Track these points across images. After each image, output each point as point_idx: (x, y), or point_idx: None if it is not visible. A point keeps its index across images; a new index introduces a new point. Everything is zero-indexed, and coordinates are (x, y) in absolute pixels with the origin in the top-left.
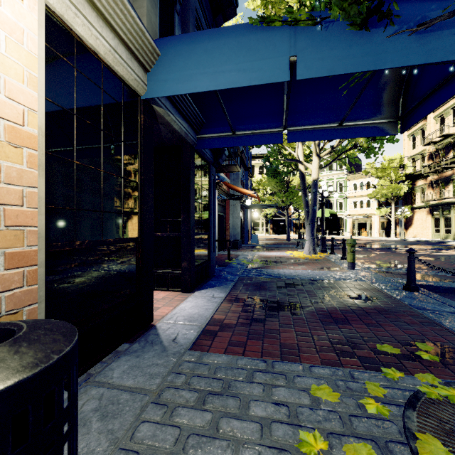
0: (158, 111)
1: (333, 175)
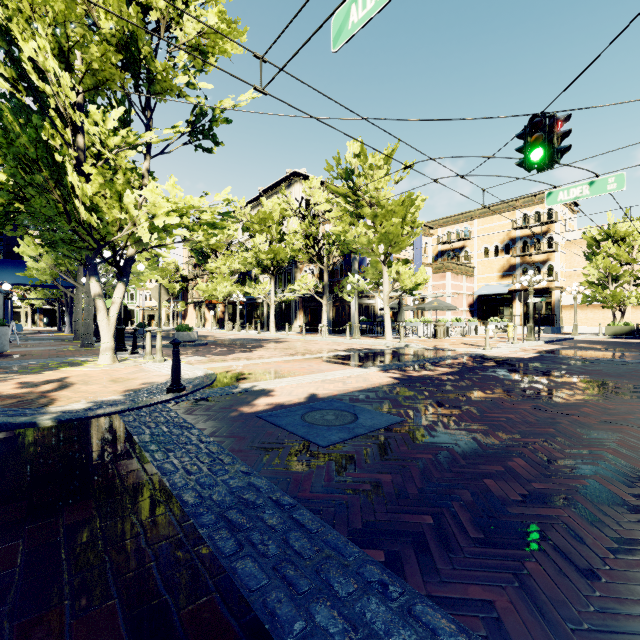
0: None
1: None
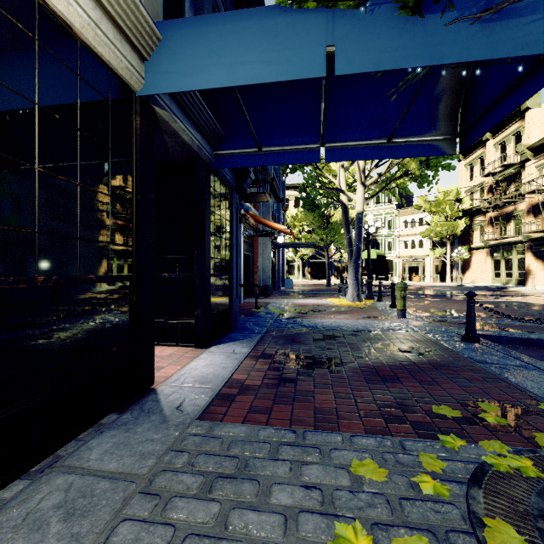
0: (161, 115)
1: (381, 210)
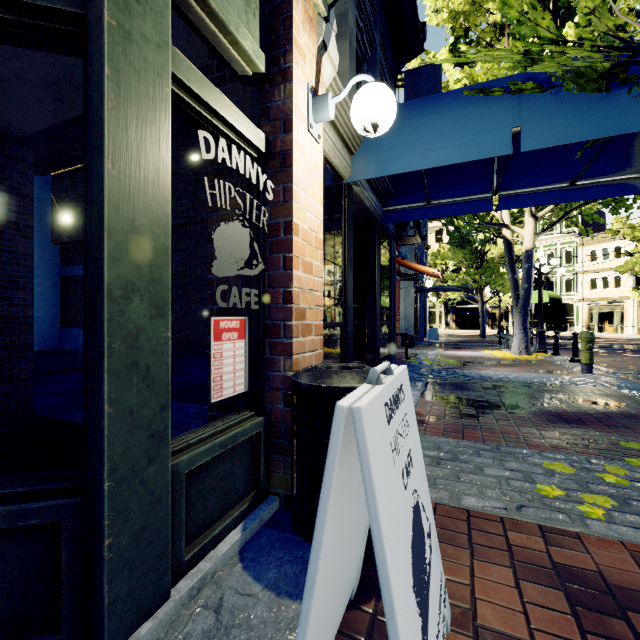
0: (356, 191)
1: (555, 239)
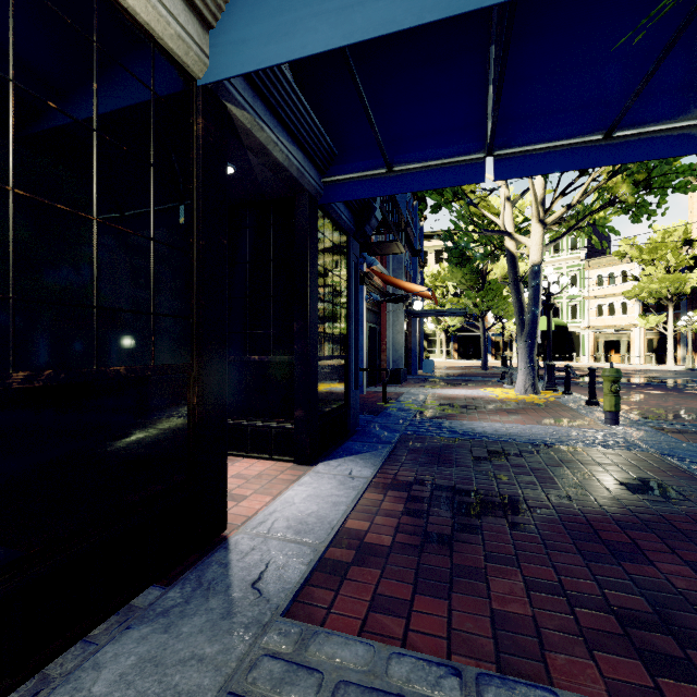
0: (239, 119)
1: (561, 262)
